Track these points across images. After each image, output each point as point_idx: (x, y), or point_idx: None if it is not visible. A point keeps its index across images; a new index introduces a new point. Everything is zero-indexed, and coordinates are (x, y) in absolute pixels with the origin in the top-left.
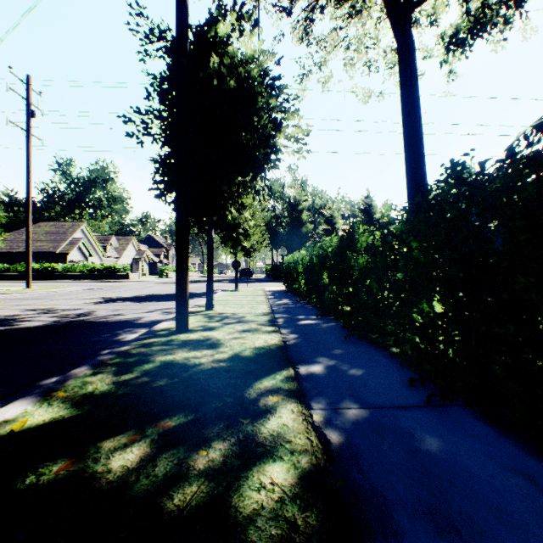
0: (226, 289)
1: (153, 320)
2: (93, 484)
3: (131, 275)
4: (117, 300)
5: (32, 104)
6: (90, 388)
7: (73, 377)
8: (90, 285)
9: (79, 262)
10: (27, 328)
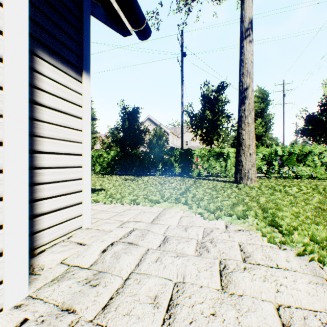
0: None
1: None
2: None
3: None
4: None
5: (286, 90)
6: None
7: None
8: None
9: None
10: None
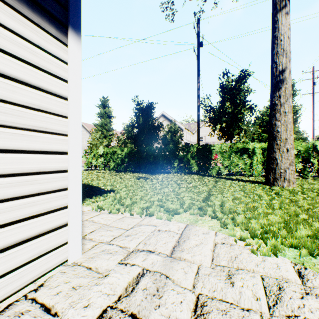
0: None
1: None
2: None
3: None
4: None
5: (316, 78)
6: None
7: None
8: None
9: None
10: None
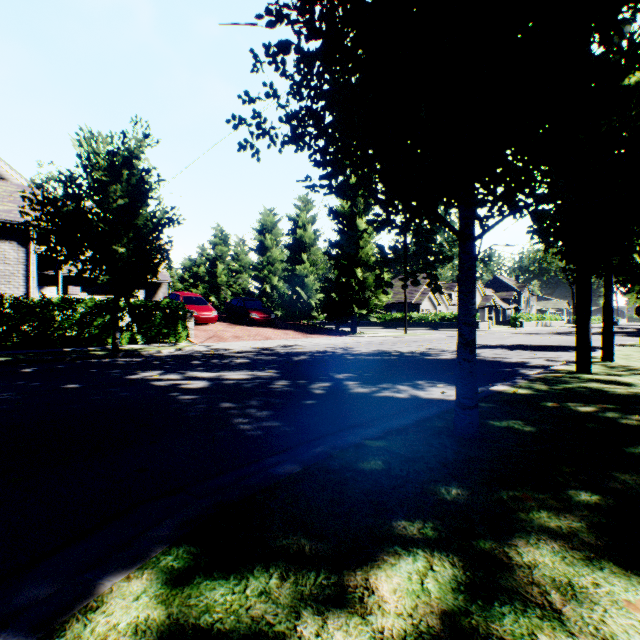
0: (622, 344)
1: (541, 364)
2: (573, 410)
3: (480, 324)
4: (488, 347)
5: None
6: (535, 387)
7: (518, 382)
8: (446, 333)
9: (427, 311)
10: (446, 359)
